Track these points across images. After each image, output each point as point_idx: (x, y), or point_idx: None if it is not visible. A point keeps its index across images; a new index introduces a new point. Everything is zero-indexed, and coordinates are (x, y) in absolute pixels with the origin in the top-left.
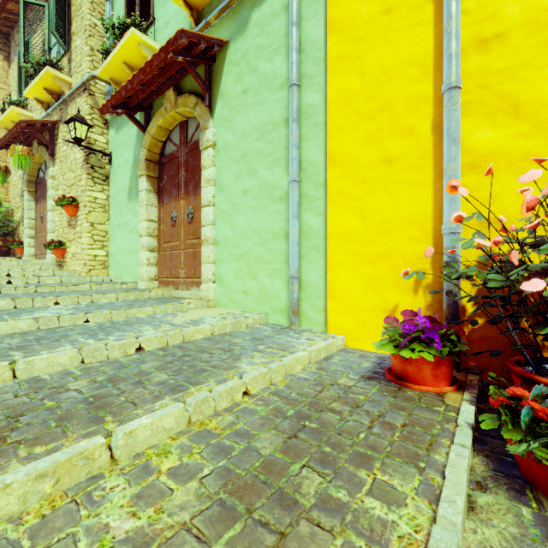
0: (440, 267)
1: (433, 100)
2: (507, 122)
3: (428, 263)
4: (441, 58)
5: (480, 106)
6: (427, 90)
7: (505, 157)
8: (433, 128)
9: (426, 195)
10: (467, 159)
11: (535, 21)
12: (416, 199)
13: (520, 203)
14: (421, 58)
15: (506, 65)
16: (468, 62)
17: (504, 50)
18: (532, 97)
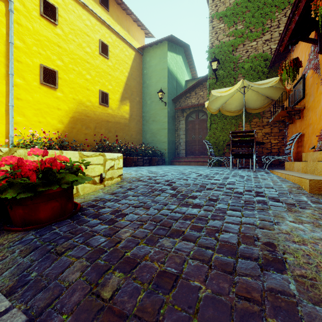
0: (8, 144)
1: (6, 104)
2: (23, 117)
3: (4, 143)
4: (8, 95)
5: (17, 111)
6: (4, 101)
7: (22, 124)
8: (6, 111)
9: (4, 126)
10: (14, 121)
11: (28, 101)
12: (1, 126)
13: (25, 133)
14: (2, 92)
15: (22, 106)
16: (15, 101)
17: (22, 103)
18: (27, 114)
